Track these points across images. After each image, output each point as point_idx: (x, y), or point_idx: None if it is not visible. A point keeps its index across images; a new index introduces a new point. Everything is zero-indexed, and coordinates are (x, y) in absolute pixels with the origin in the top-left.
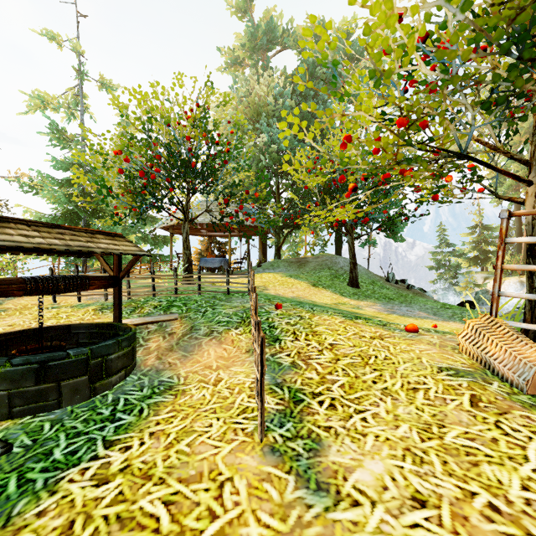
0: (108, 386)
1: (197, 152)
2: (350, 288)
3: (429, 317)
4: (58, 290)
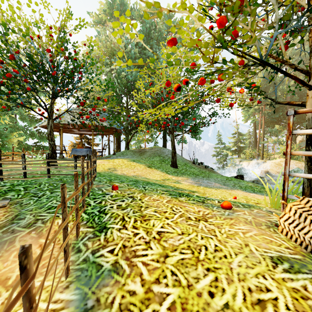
0: None
1: (57, 63)
2: (172, 168)
3: (222, 187)
4: None
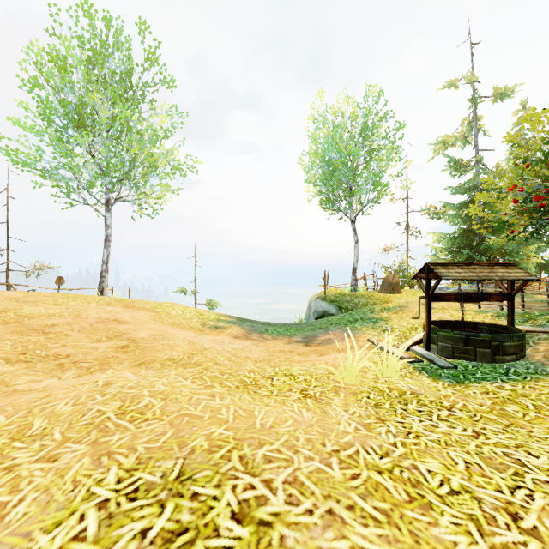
0: (503, 361)
1: None
2: None
3: None
4: (471, 300)
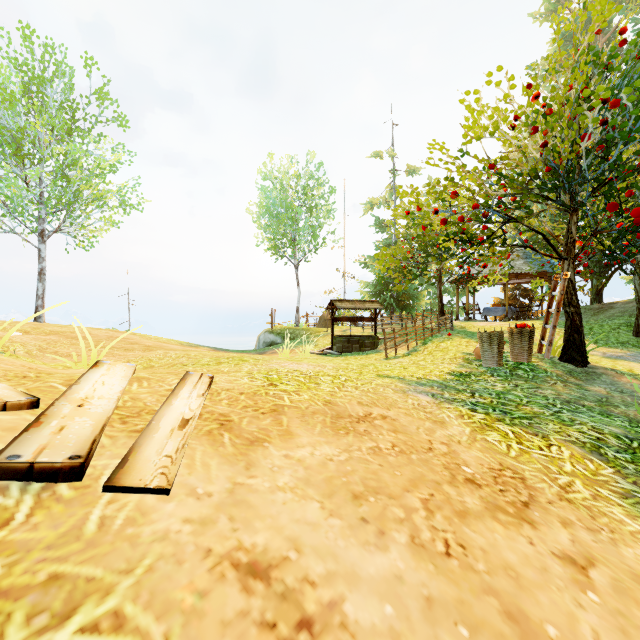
0: (364, 350)
1: None
2: (629, 337)
3: None
4: (355, 321)
